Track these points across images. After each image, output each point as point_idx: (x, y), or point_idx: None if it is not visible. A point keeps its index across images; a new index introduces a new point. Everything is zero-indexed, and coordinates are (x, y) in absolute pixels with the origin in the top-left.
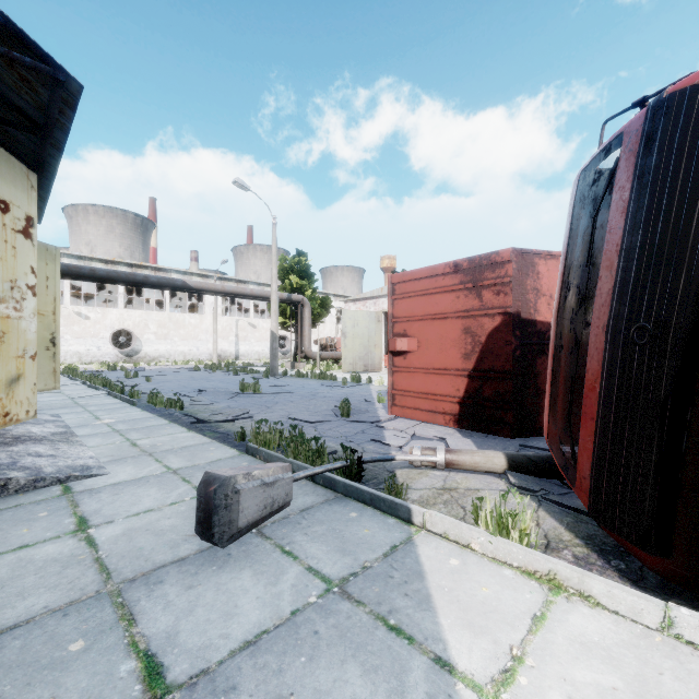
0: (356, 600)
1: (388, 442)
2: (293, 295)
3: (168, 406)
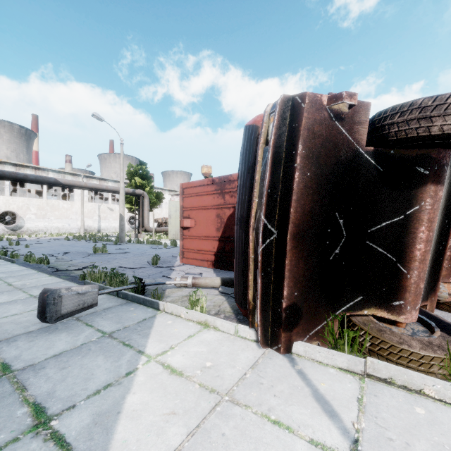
0: (115, 338)
1: (171, 277)
2: (136, 190)
3: (39, 263)
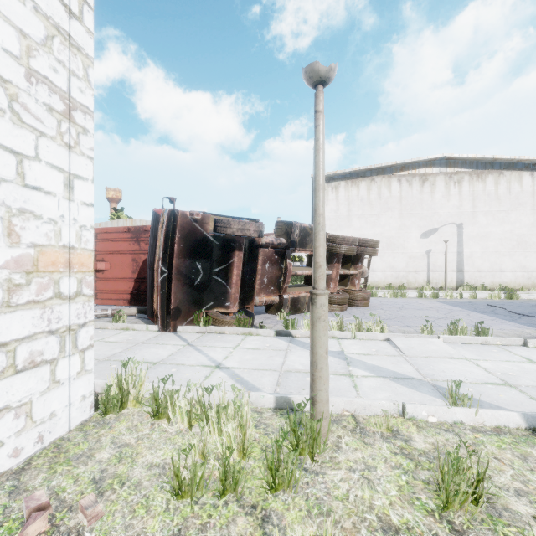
0: None
1: None
2: None
3: None
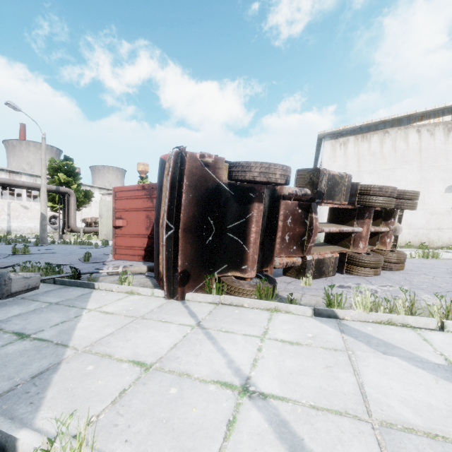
0: (61, 304)
1: (103, 269)
2: (61, 187)
3: None
